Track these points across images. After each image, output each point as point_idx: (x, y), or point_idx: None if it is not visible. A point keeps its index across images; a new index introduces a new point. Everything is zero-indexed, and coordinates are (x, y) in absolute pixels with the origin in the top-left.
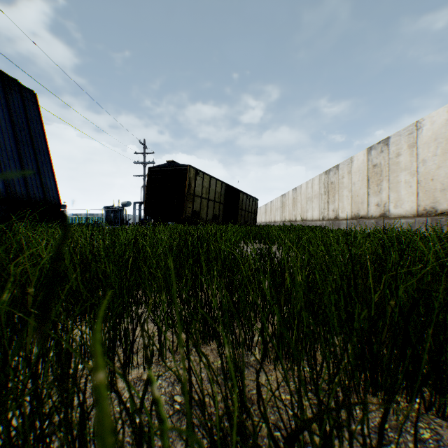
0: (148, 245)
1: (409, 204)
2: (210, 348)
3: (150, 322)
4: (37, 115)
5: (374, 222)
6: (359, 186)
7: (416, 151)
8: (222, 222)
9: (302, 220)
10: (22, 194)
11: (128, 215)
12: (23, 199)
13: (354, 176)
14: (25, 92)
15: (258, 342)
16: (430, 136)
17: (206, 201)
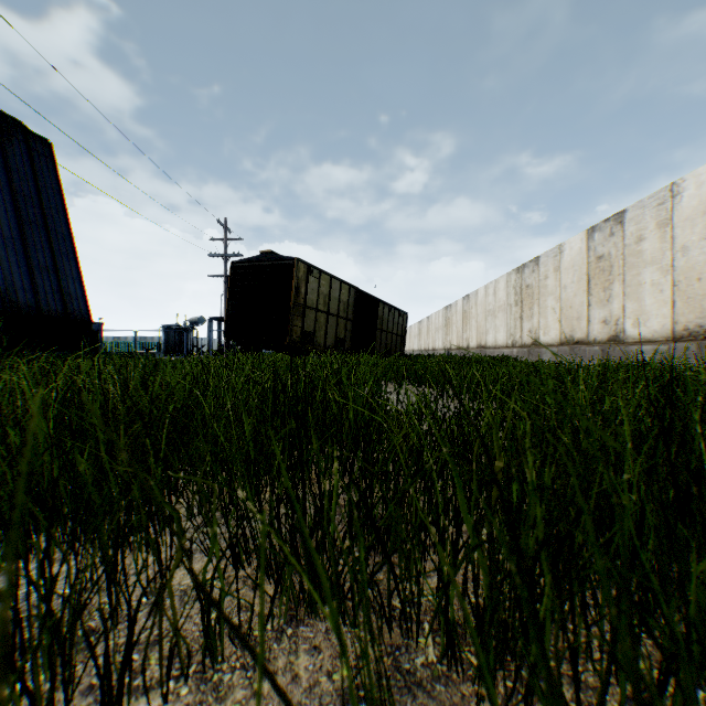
0: (211, 392)
1: (660, 319)
2: (324, 628)
3: (203, 552)
4: (53, 179)
5: (598, 350)
6: (573, 291)
7: (670, 233)
8: (350, 350)
9: (478, 347)
10: (28, 305)
11: (201, 340)
12: (30, 312)
13: (565, 274)
14: (34, 141)
15: (429, 609)
16: (695, 207)
17: (324, 316)
